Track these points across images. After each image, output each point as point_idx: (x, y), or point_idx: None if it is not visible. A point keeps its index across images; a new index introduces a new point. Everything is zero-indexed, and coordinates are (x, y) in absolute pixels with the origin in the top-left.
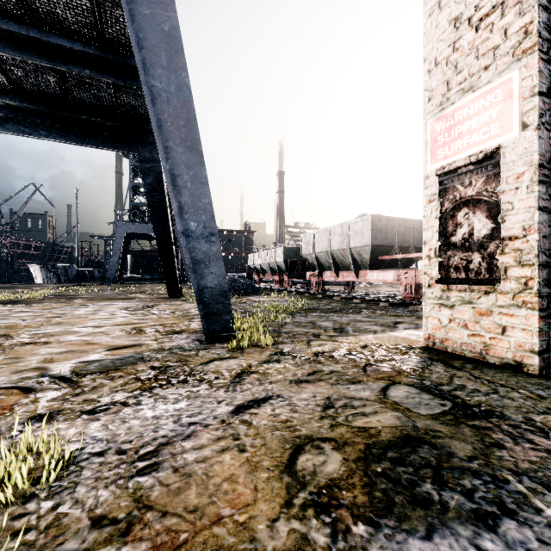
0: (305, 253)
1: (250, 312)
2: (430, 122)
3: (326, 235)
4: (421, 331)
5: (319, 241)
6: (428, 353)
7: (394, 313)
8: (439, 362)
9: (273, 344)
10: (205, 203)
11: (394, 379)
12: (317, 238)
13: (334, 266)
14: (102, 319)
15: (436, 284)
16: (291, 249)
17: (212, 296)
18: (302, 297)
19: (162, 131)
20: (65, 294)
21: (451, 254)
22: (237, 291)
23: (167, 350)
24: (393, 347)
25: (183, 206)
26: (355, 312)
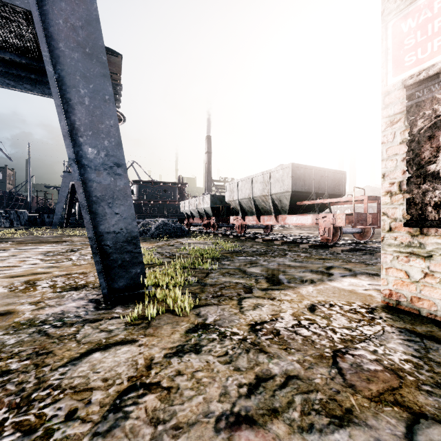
0: (229, 200)
1: (175, 256)
2: (391, 24)
3: (249, 183)
4: (361, 279)
5: (242, 188)
6: (401, 320)
7: (319, 256)
8: (434, 342)
9: (193, 307)
10: (109, 126)
11: (405, 399)
12: (240, 185)
13: (256, 211)
14: (2, 268)
15: (401, 227)
16: (217, 196)
17: (115, 243)
18: (227, 239)
19: (49, 28)
20: (0, 238)
21: (428, 187)
22: (168, 234)
23: (35, 326)
24: (349, 308)
25: (78, 126)
26: (280, 254)
